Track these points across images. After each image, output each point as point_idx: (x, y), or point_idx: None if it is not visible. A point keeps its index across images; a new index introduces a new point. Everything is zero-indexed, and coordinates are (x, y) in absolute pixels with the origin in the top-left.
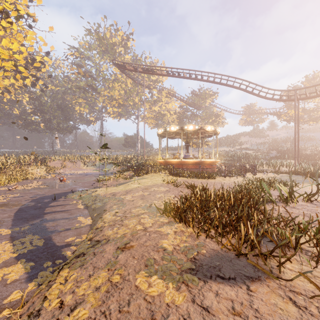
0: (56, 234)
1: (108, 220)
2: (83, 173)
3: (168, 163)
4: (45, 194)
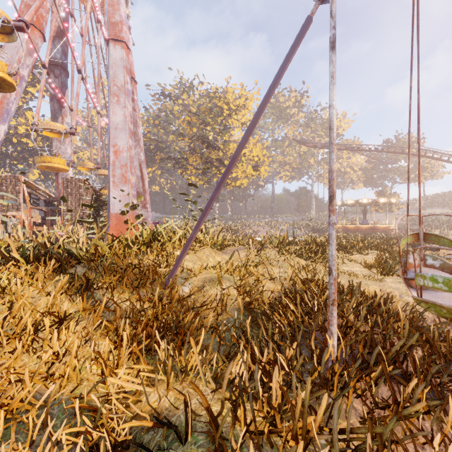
0: None
1: None
2: None
3: (346, 228)
4: None
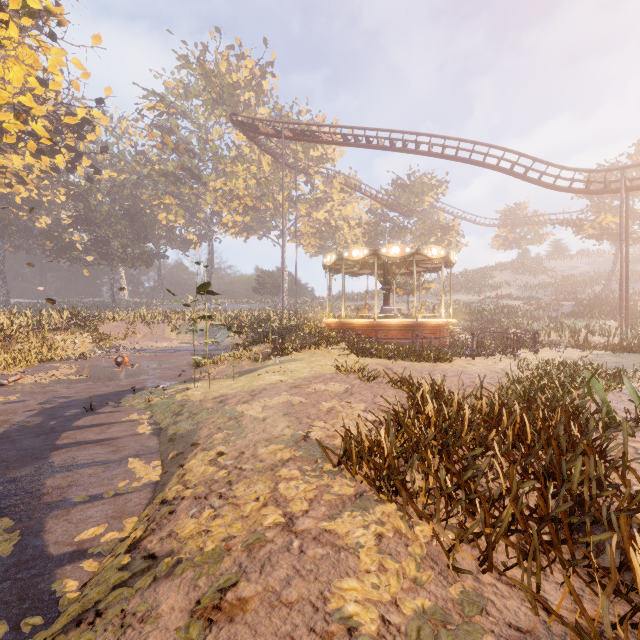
0: (59, 515)
1: (194, 479)
2: (169, 348)
3: (347, 327)
4: (74, 396)
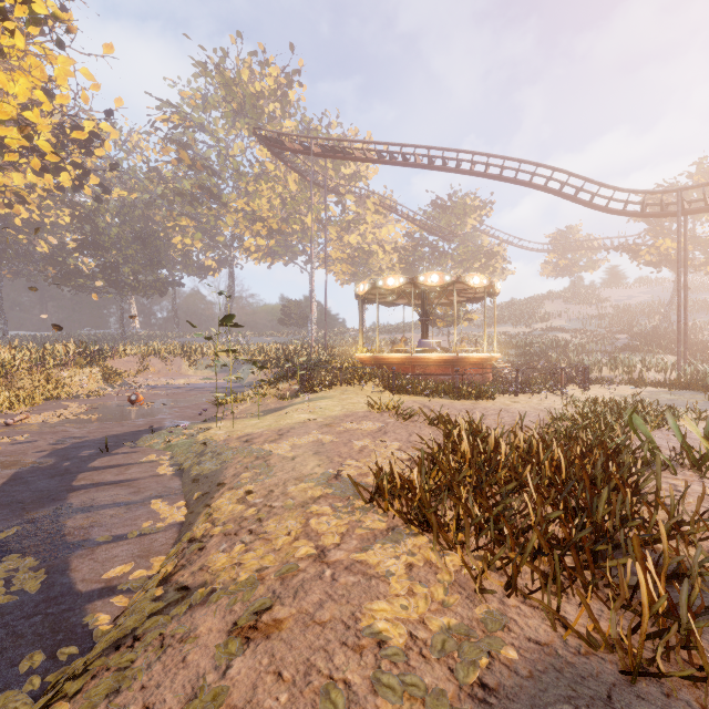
0: (84, 554)
1: (223, 517)
2: (186, 385)
3: (381, 362)
4: (87, 437)
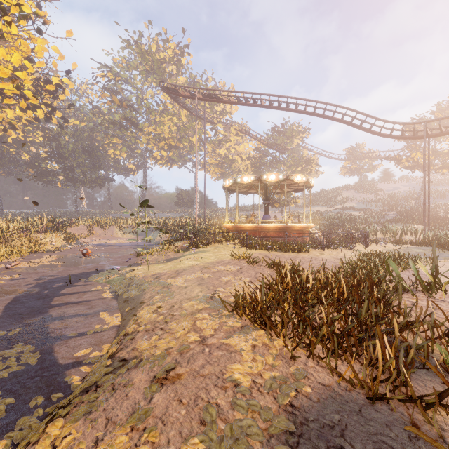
0: (61, 343)
1: (144, 321)
2: (117, 244)
3: (239, 229)
4: (57, 275)
